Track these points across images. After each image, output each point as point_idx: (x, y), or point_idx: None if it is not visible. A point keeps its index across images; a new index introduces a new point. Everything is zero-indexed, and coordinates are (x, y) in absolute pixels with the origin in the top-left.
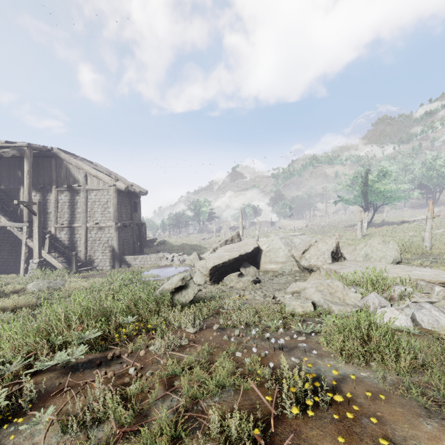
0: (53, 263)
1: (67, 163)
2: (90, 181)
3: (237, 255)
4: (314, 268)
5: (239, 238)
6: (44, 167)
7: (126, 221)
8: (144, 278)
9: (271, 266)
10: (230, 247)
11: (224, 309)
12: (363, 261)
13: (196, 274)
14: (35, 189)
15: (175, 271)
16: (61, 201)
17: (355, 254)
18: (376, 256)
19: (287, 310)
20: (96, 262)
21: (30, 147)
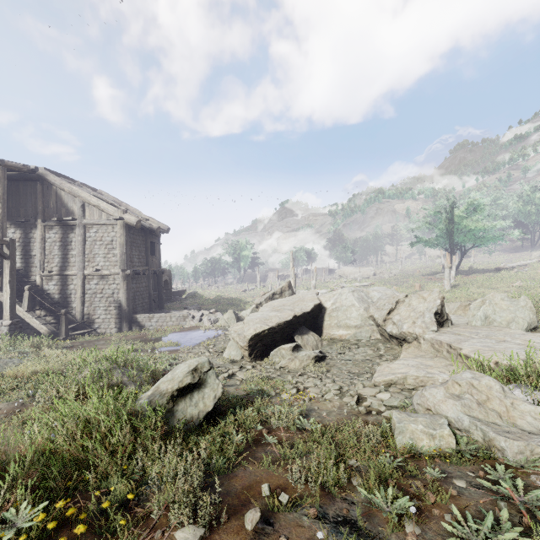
0: (35, 325)
1: (57, 188)
2: (89, 213)
3: (290, 317)
4: (409, 338)
5: (291, 291)
6: (26, 194)
7: (138, 267)
8: (156, 348)
9: (339, 332)
10: (279, 304)
11: (271, 426)
12: (484, 327)
13: (229, 344)
14: (15, 224)
15: (202, 337)
16: (49, 241)
17: (469, 316)
18: (501, 319)
19: (399, 441)
20: (97, 323)
21: (3, 165)
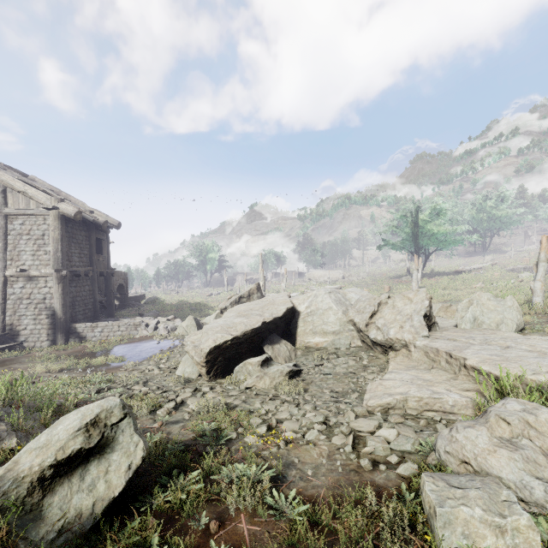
0: None
1: None
2: (13, 201)
3: (258, 323)
4: (397, 345)
5: (260, 293)
6: None
7: (79, 267)
8: (93, 365)
9: (315, 339)
10: (246, 309)
11: (225, 506)
12: (476, 330)
13: (184, 358)
14: None
15: (155, 349)
16: None
17: (457, 318)
18: (490, 321)
19: (445, 542)
20: (22, 335)
21: None
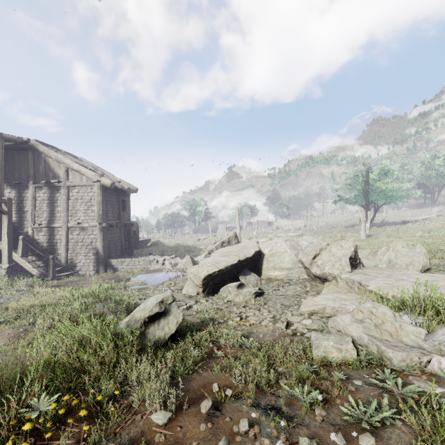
0: (27, 268)
1: (46, 156)
2: (72, 177)
3: (235, 261)
4: (329, 277)
5: (237, 240)
6: (20, 161)
7: (112, 221)
8: (128, 286)
9: (275, 273)
10: (227, 251)
11: (220, 344)
12: (388, 269)
13: (187, 283)
14: (10, 185)
15: (165, 277)
16: (39, 199)
17: (376, 260)
18: (401, 263)
19: (315, 354)
20: (78, 266)
21: (1, 138)
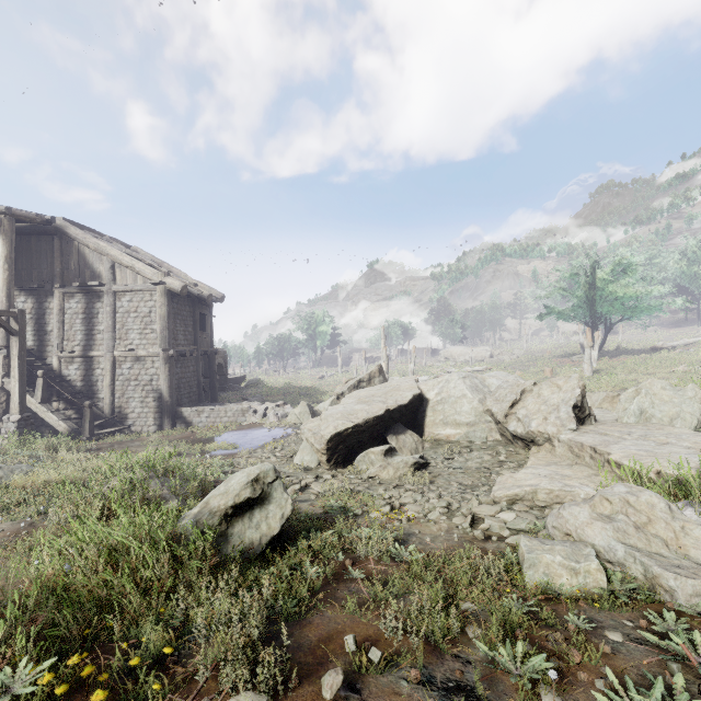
0: (51, 422)
1: (80, 244)
2: (121, 277)
3: (381, 411)
4: (539, 439)
5: (382, 377)
6: (40, 252)
7: (184, 346)
8: (207, 451)
9: (446, 431)
10: (367, 395)
11: (356, 555)
12: (640, 425)
13: (302, 446)
14: (25, 290)
15: (267, 437)
16: (70, 312)
17: (618, 410)
18: (662, 415)
19: (529, 578)
20: (130, 418)
21: (10, 215)
